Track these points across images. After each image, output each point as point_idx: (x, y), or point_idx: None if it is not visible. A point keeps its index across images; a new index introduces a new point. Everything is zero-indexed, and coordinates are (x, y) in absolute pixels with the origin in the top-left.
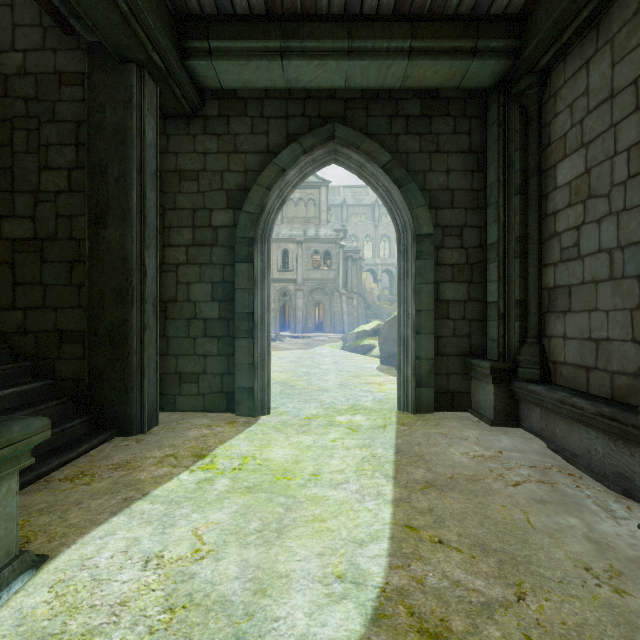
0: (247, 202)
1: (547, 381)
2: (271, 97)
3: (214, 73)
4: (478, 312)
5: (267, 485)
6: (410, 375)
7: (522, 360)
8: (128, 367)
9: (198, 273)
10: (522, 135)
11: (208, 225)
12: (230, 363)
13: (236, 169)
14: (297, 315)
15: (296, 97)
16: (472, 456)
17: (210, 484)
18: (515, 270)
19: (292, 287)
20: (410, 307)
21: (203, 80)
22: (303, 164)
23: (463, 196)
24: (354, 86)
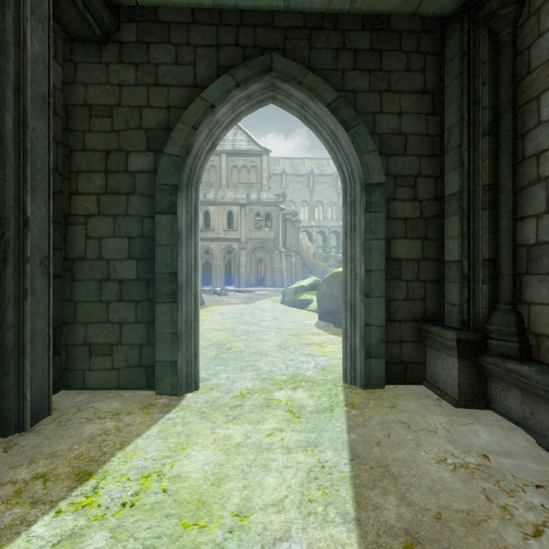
0: (169, 143)
1: (527, 357)
2: (199, 22)
3: None
4: (433, 272)
5: (164, 547)
6: (358, 344)
7: (493, 330)
8: None
9: (112, 226)
10: (491, 66)
11: (124, 170)
12: (150, 332)
13: (157, 105)
14: (241, 271)
15: (228, 23)
16: (453, 466)
17: (73, 548)
18: (482, 224)
19: (236, 246)
20: (358, 266)
21: None
22: (236, 101)
23: (417, 142)
24: (295, 6)
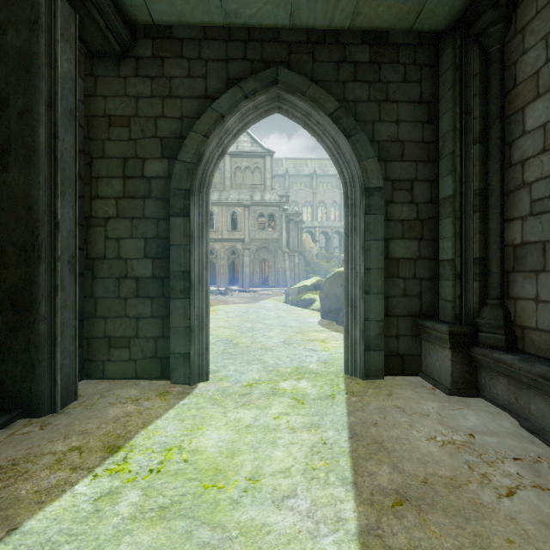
0: (183, 150)
1: (513, 348)
2: (209, 38)
3: (142, 1)
4: (429, 270)
5: (189, 502)
6: (358, 338)
7: (483, 323)
8: (34, 336)
9: (129, 228)
10: (481, 79)
11: (140, 175)
12: (165, 326)
13: (171, 115)
14: (244, 271)
15: (237, 39)
16: (441, 443)
17: (112, 502)
18: (473, 225)
19: (240, 246)
20: (358, 265)
21: (131, 10)
22: (244, 111)
23: (413, 148)
24: (299, 24)
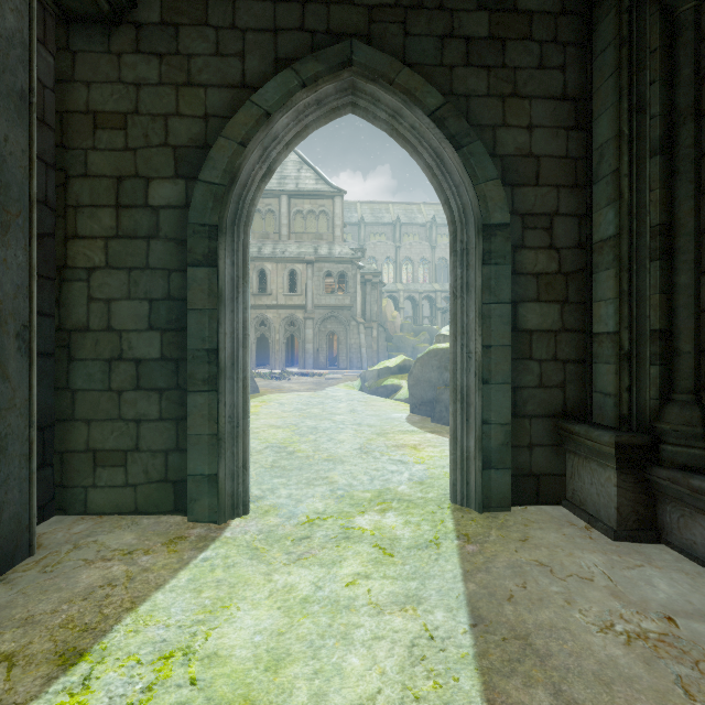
0: (207, 165)
1: None
2: None
3: None
4: (576, 349)
5: None
6: (473, 449)
7: (667, 430)
8: None
9: (126, 283)
10: (663, 56)
11: (143, 204)
12: (180, 433)
13: (190, 112)
14: (307, 348)
15: None
16: (625, 637)
17: None
18: (650, 280)
19: (301, 315)
20: (473, 341)
21: None
22: (301, 108)
23: (554, 167)
24: None
